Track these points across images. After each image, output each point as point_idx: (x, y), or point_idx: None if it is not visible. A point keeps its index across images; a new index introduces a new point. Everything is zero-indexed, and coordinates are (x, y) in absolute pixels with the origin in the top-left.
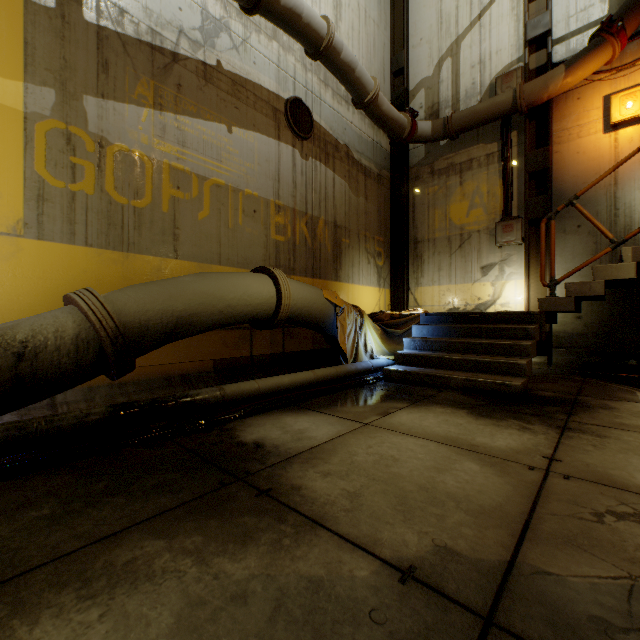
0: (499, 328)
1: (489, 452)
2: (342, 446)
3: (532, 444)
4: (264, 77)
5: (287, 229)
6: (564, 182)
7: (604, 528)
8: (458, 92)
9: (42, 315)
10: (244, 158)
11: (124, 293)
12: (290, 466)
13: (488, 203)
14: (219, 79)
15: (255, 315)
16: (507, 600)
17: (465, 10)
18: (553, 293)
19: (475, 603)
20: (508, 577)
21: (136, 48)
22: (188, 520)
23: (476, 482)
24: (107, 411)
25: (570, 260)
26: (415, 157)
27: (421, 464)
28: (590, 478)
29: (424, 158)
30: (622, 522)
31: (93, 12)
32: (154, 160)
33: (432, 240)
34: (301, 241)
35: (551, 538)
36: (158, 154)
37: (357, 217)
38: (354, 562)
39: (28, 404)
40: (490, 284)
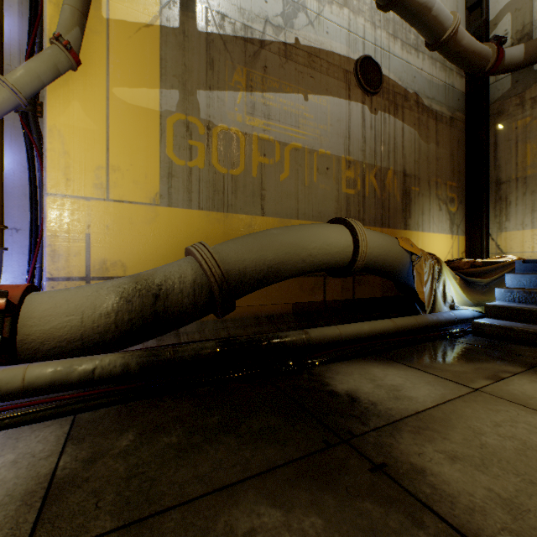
0: None
1: None
2: (456, 417)
3: None
4: (335, 44)
5: (356, 182)
6: None
7: None
8: None
9: (171, 264)
10: (318, 121)
11: (226, 245)
12: (398, 434)
13: None
14: (297, 54)
15: (333, 263)
16: None
17: None
18: None
19: None
20: None
21: (233, 44)
22: (300, 487)
23: None
24: (216, 346)
25: None
26: (497, 91)
27: None
28: None
29: (510, 89)
30: None
31: (203, 23)
32: (246, 134)
33: (521, 179)
34: (370, 193)
35: None
36: (249, 129)
37: (427, 164)
38: None
39: (162, 334)
40: None
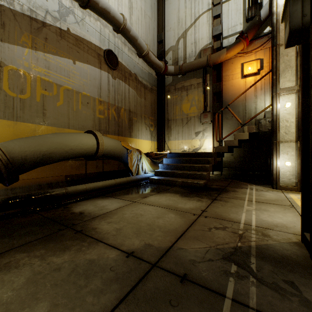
0: (198, 159)
1: (181, 210)
2: (120, 211)
3: (199, 206)
4: (93, 38)
5: (105, 112)
6: (227, 98)
7: (210, 232)
8: (186, 54)
9: None
10: (82, 77)
11: (13, 142)
12: (94, 220)
13: (198, 104)
14: (68, 37)
15: (86, 153)
16: (164, 258)
17: (189, 18)
18: (220, 144)
19: (152, 260)
20: (168, 251)
21: (21, 17)
22: (39, 245)
23: (171, 221)
24: (2, 201)
25: (229, 130)
26: (168, 81)
27: (152, 216)
28: (214, 216)
29: (172, 82)
30: (217, 230)
31: None
32: (32, 75)
33: (175, 120)
34: (112, 118)
35: (189, 237)
36: (34, 72)
37: (140, 108)
38: (110, 252)
39: None
40: (199, 140)
